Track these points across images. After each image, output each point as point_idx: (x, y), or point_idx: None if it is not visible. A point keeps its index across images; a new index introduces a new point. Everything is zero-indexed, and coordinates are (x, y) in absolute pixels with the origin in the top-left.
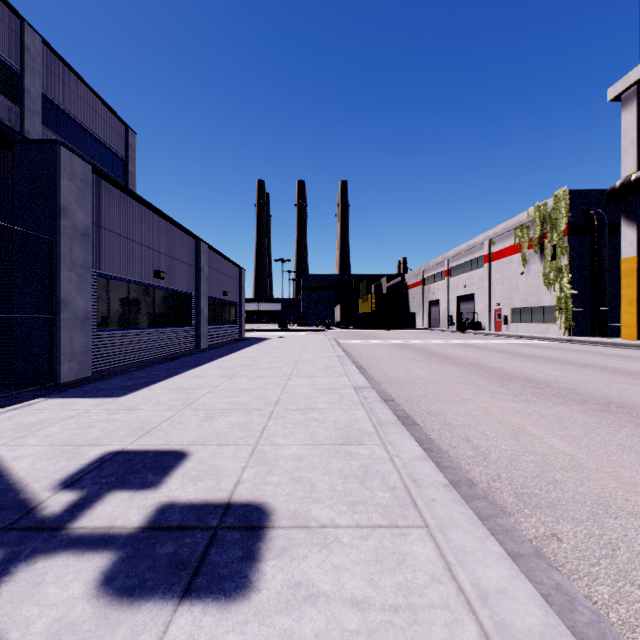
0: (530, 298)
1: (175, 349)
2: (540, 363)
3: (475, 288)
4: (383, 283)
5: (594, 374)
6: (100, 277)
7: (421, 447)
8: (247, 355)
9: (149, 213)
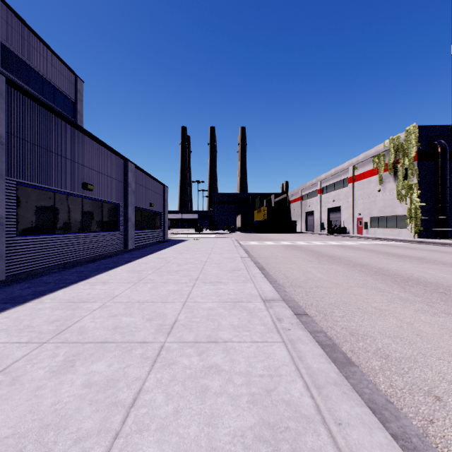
0: (386, 209)
1: (104, 250)
2: (416, 263)
3: (341, 202)
4: (272, 199)
5: None
6: (21, 186)
7: (389, 432)
8: (163, 256)
9: (77, 132)
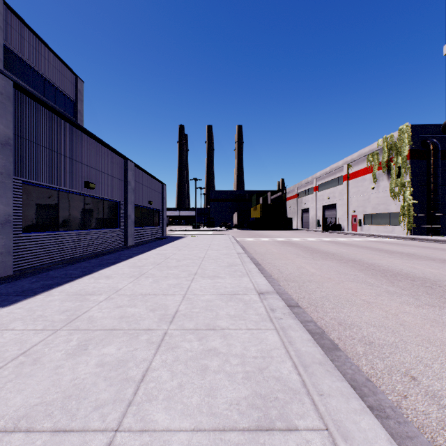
0: (379, 206)
1: (105, 247)
2: (407, 259)
3: (336, 199)
4: (268, 196)
5: None
6: (27, 185)
7: (366, 404)
8: (162, 252)
9: (79, 133)
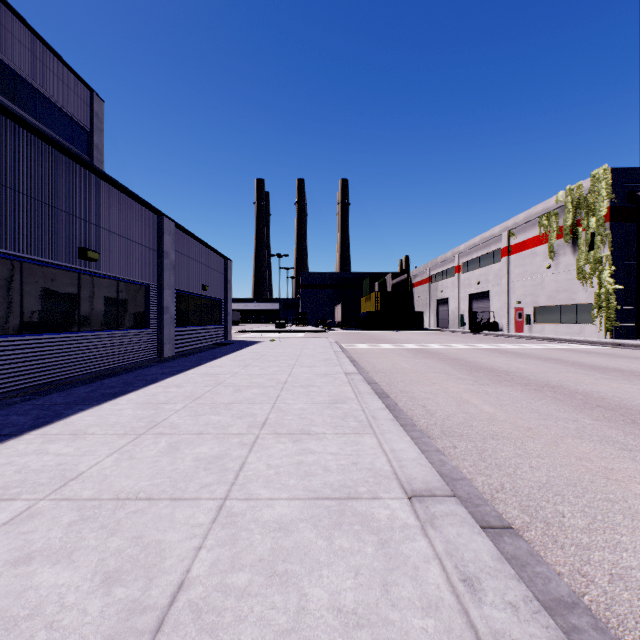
0: (559, 295)
1: (120, 360)
2: None
3: (490, 285)
4: (388, 280)
5: None
6: None
7: None
8: (214, 371)
9: (67, 162)
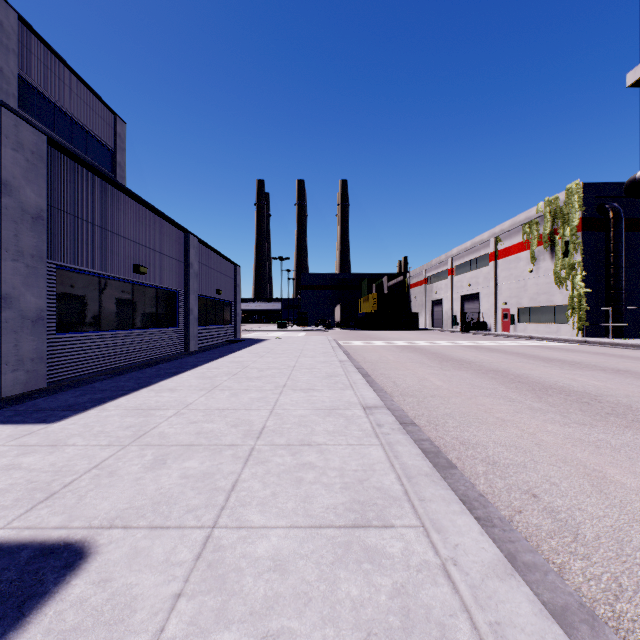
0: (540, 297)
1: (159, 352)
2: (568, 369)
3: (480, 287)
4: (385, 282)
5: (639, 383)
6: (62, 270)
7: (473, 515)
8: (237, 360)
9: (126, 199)
